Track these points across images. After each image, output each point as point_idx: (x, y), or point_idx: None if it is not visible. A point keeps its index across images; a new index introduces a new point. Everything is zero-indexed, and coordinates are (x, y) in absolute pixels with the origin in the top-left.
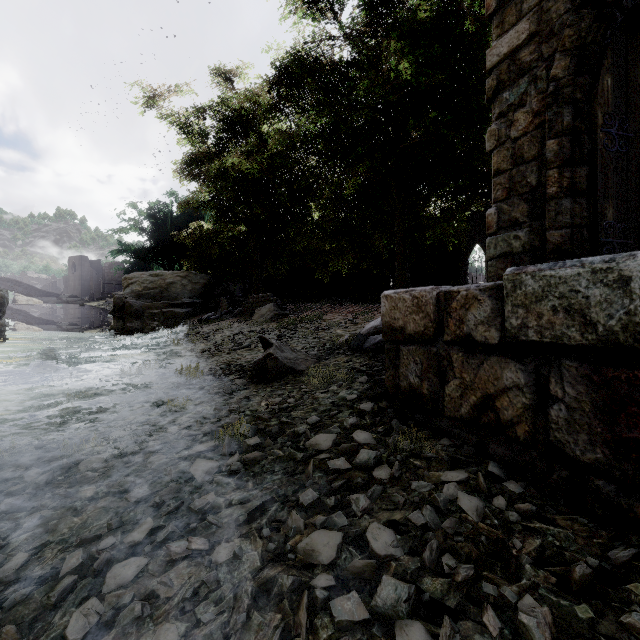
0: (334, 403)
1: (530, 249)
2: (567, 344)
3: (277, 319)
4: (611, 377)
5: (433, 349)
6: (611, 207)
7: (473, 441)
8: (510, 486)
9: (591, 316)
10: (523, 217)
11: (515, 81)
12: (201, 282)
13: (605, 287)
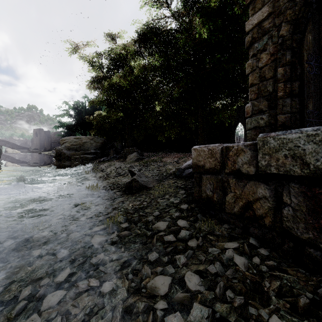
0: (167, 205)
1: (269, 124)
2: (293, 175)
3: (138, 160)
4: (317, 193)
5: (219, 177)
6: (311, 103)
7: (241, 226)
8: (262, 251)
9: (306, 160)
10: (265, 108)
11: (261, 38)
12: (100, 142)
13: (314, 144)
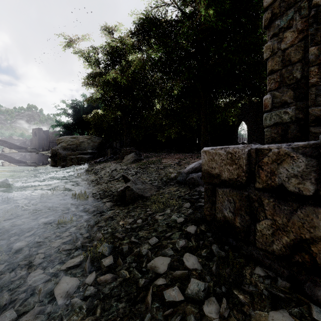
0: (168, 225)
1: (296, 120)
2: None
3: (136, 162)
4: None
5: (245, 193)
6: None
7: (286, 275)
8: None
9: None
10: (290, 99)
11: (284, 12)
12: (98, 141)
13: None
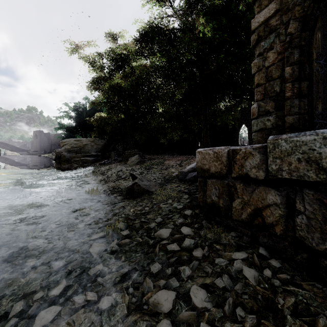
0: (170, 210)
1: (276, 126)
2: (307, 180)
3: (140, 163)
4: None
5: (225, 181)
6: (320, 103)
7: (249, 234)
8: (273, 262)
9: (322, 164)
10: (272, 109)
11: (267, 36)
12: (101, 144)
13: None
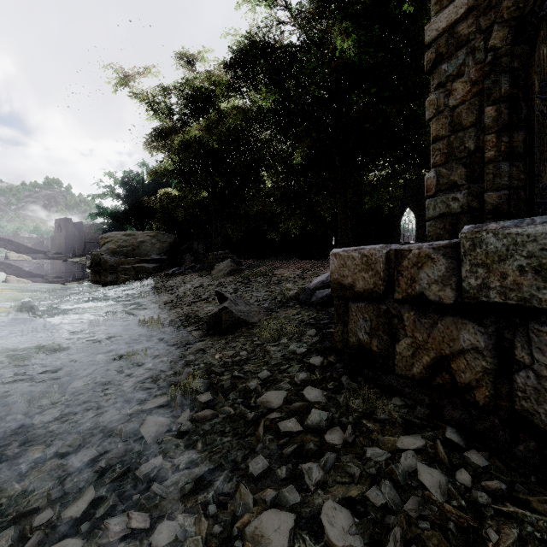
0: (285, 356)
1: (468, 210)
2: (537, 307)
3: (233, 274)
4: None
5: (383, 307)
6: (546, 170)
7: (426, 402)
8: (473, 457)
9: None
10: (461, 180)
11: (453, 53)
12: (168, 241)
13: None
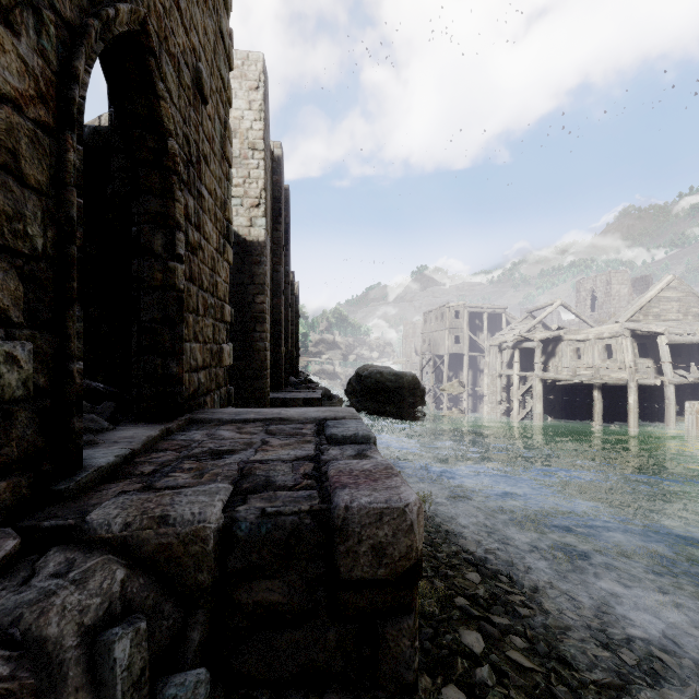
0: None
1: (34, 392)
2: None
3: None
4: None
5: None
6: None
7: None
8: None
9: None
10: (20, 312)
11: None
12: None
13: None
